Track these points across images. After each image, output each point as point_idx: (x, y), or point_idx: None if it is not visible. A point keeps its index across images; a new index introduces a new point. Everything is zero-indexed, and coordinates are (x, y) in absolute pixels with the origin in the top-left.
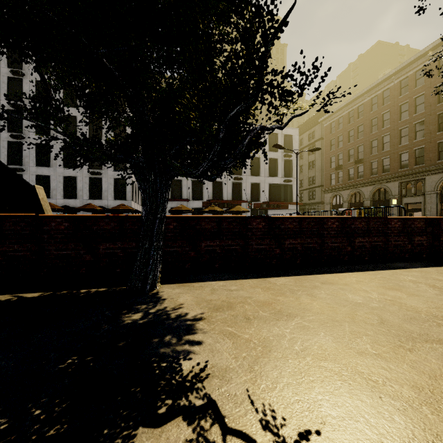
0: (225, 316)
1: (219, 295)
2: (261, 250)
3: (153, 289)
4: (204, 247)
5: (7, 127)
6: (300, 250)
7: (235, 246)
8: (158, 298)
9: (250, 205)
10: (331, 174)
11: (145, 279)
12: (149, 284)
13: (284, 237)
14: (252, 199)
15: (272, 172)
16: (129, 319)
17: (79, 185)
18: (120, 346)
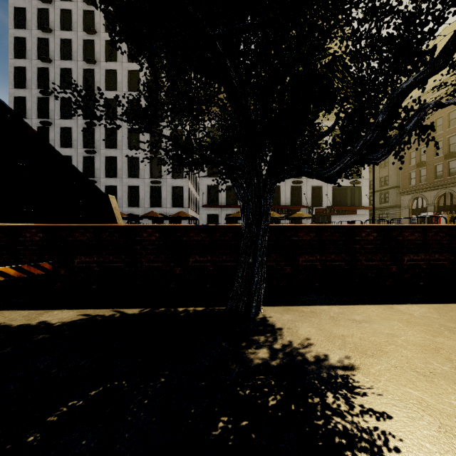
0: (385, 366)
1: (348, 327)
2: (372, 267)
3: (257, 313)
4: (302, 262)
5: (83, 143)
6: (423, 268)
7: (339, 261)
8: (272, 327)
9: (311, 210)
10: (411, 172)
11: (249, 301)
12: (254, 306)
13: (402, 252)
14: (313, 203)
15: None
16: (257, 357)
17: (141, 194)
18: (272, 405)
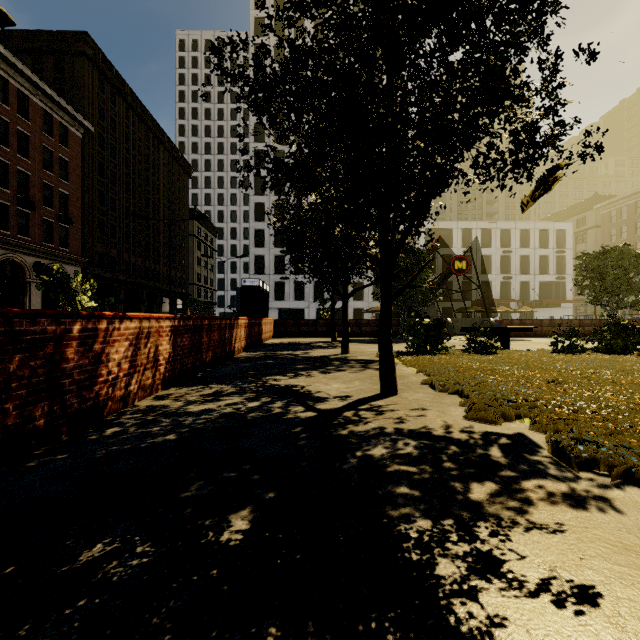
0: None
1: None
2: None
3: None
4: None
5: None
6: None
7: None
8: None
9: (520, 304)
10: None
11: None
12: None
13: None
14: (521, 297)
15: (542, 270)
16: None
17: (365, 289)
18: None
